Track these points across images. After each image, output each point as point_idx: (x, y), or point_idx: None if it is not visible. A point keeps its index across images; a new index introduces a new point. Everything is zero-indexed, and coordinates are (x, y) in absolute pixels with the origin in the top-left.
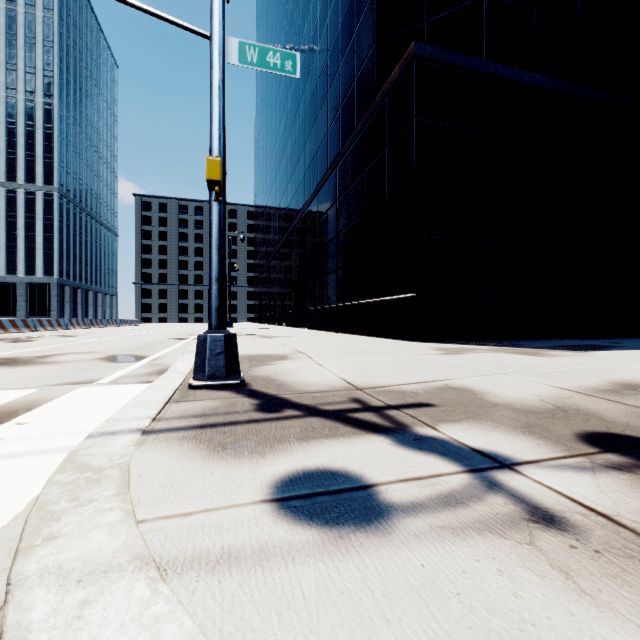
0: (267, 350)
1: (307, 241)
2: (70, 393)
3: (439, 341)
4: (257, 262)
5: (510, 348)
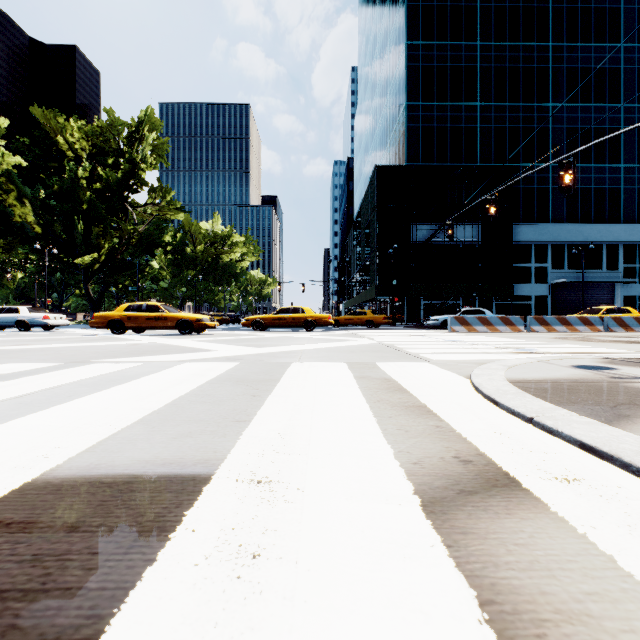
0: None
1: None
2: None
3: None
4: None
5: None
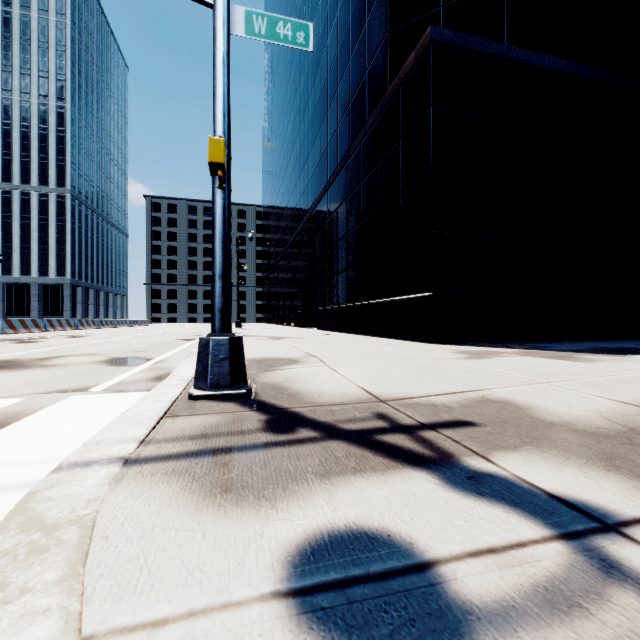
0: (276, 353)
1: (316, 240)
2: (57, 403)
3: (457, 343)
4: (265, 262)
5: (538, 351)
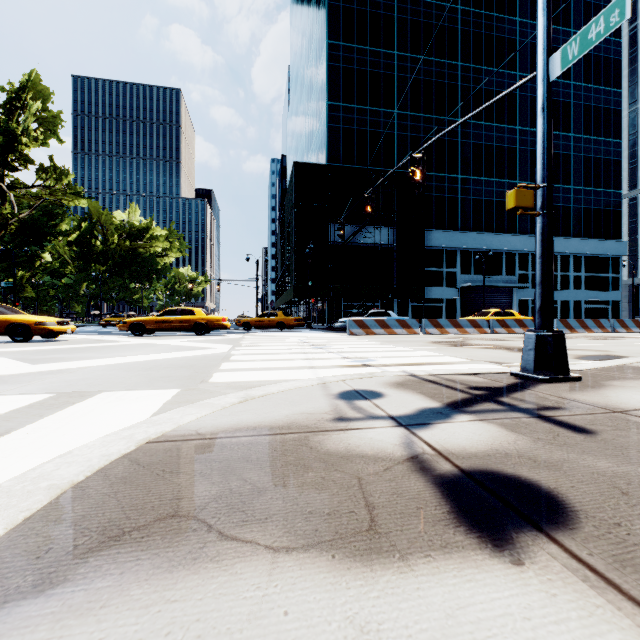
0: None
1: None
2: (469, 364)
3: None
4: None
5: None
